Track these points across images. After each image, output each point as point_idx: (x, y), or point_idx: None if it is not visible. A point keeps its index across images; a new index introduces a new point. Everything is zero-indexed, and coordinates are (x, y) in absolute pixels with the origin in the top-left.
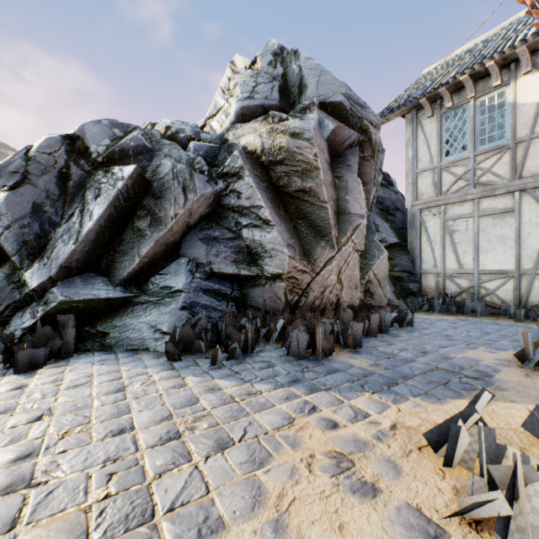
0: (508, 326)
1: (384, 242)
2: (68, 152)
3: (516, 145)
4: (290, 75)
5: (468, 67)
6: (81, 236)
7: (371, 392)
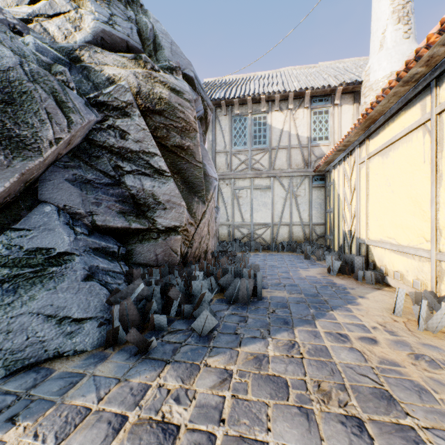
0: (280, 255)
1: None
2: None
3: (272, 150)
4: (143, 26)
5: (253, 93)
6: None
7: (330, 310)
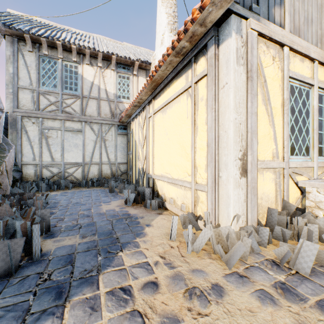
0: (89, 191)
1: None
2: None
3: (83, 98)
4: None
5: (63, 39)
6: None
7: (120, 251)
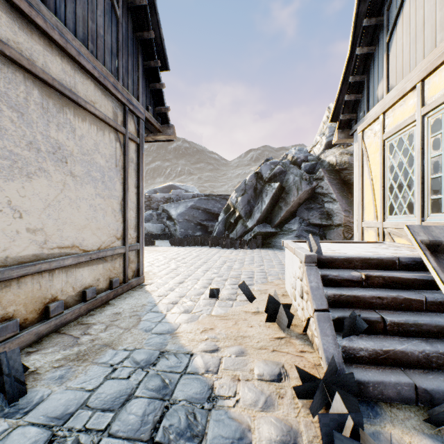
0: None
1: None
2: (256, 179)
3: None
4: None
5: None
6: (262, 210)
7: None
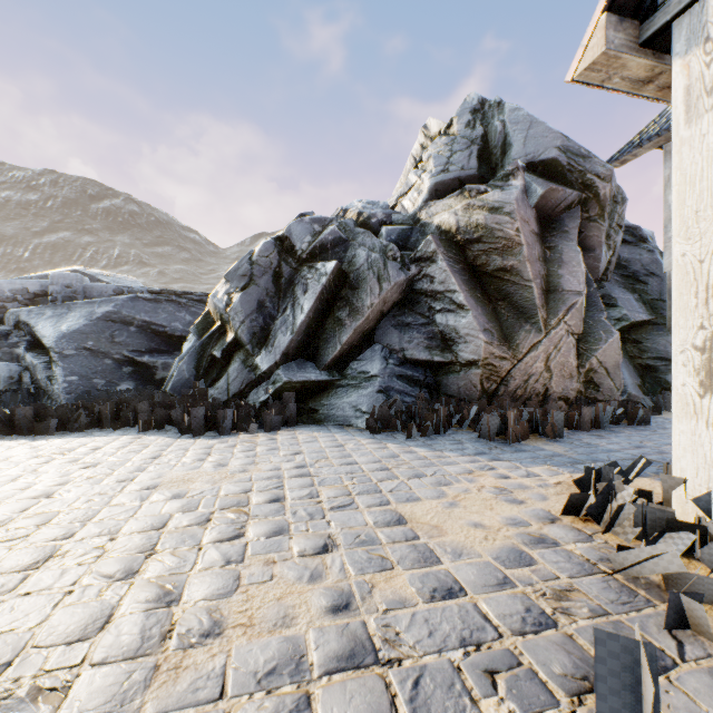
0: None
1: (624, 320)
2: (279, 253)
3: None
4: (492, 134)
5: None
6: (295, 327)
7: (552, 465)
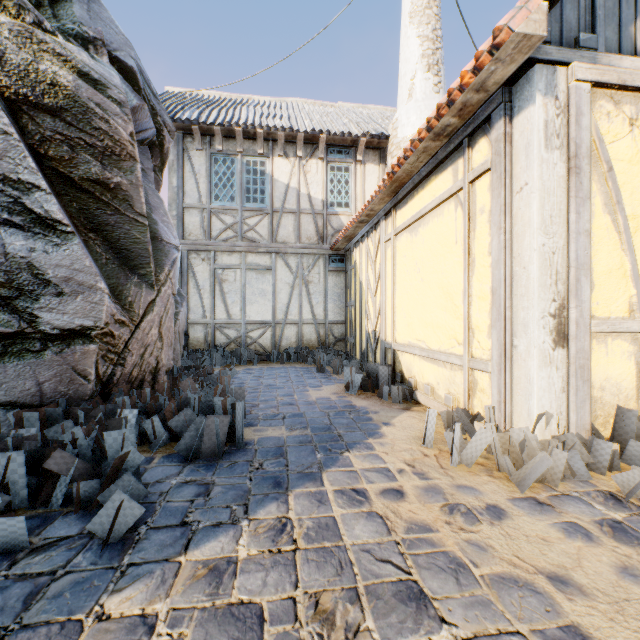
0: (285, 368)
1: None
2: None
3: (273, 213)
4: None
5: (244, 123)
6: None
7: (345, 450)
